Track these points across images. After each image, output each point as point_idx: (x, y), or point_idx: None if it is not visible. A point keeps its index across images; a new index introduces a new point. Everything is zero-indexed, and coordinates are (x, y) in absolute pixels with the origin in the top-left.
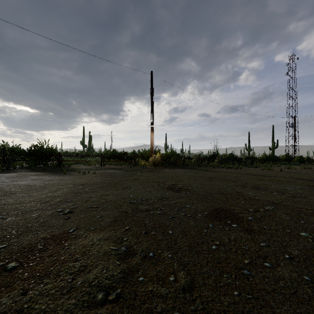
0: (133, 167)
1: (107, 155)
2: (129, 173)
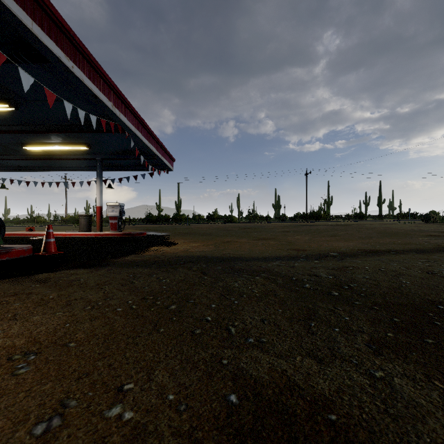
0: None
1: None
2: None
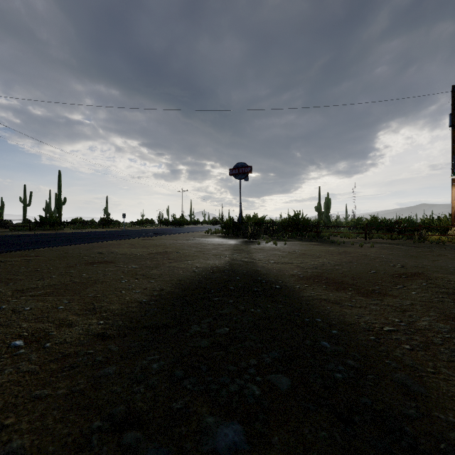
0: (418, 243)
1: (362, 225)
2: (420, 250)
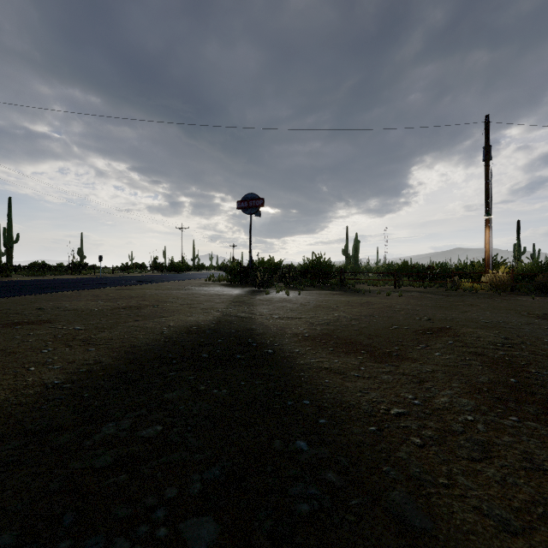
0: (451, 291)
1: (393, 271)
2: (452, 299)
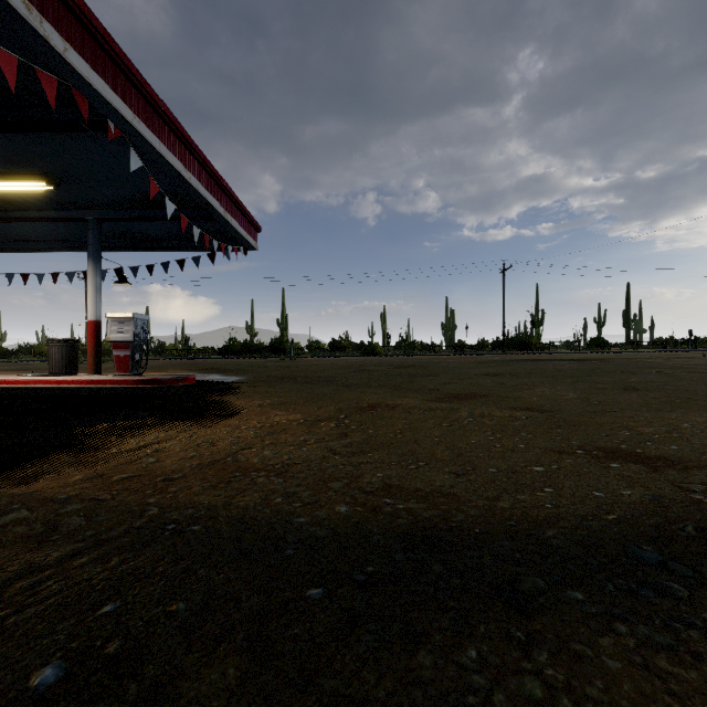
0: None
1: None
2: None
